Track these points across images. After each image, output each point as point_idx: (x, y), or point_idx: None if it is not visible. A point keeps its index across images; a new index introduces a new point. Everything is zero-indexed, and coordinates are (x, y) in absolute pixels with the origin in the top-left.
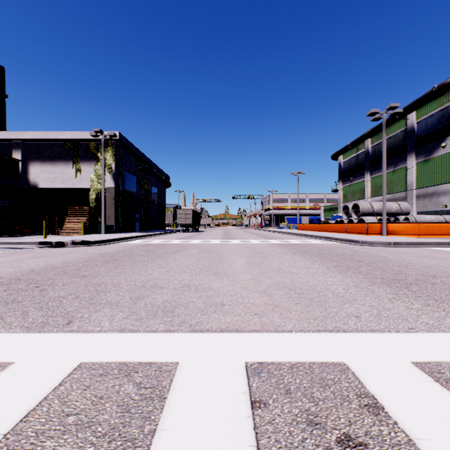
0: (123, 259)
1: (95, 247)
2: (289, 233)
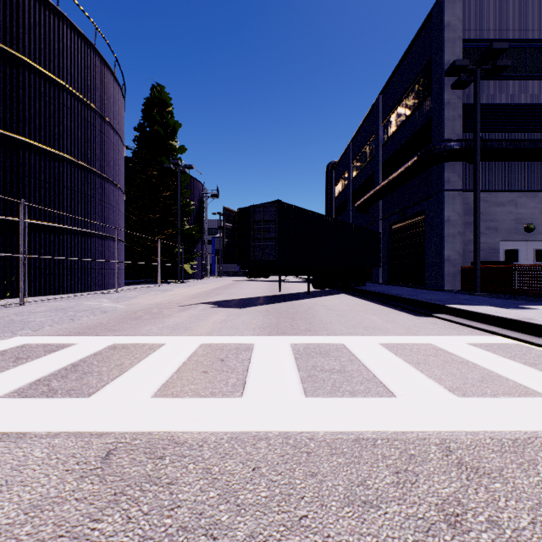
0: None
1: None
2: None
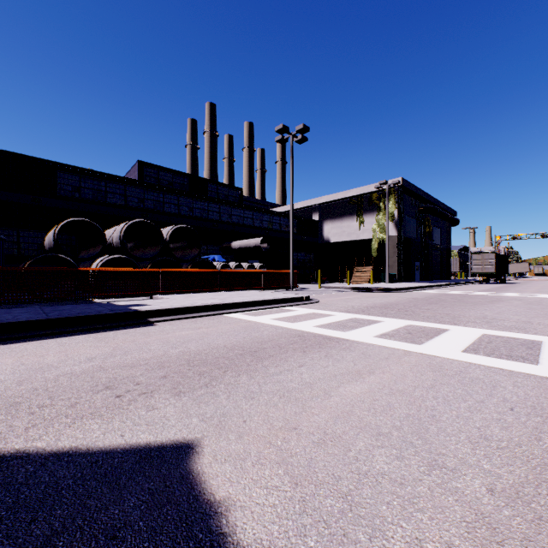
0: (440, 303)
1: (399, 294)
2: None
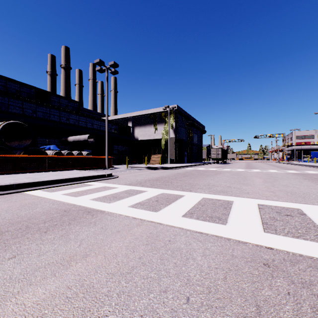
0: (190, 175)
1: (172, 170)
2: (310, 166)
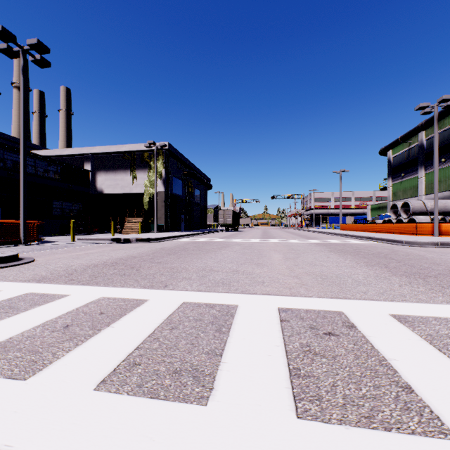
0: (180, 252)
1: (154, 244)
2: (330, 233)
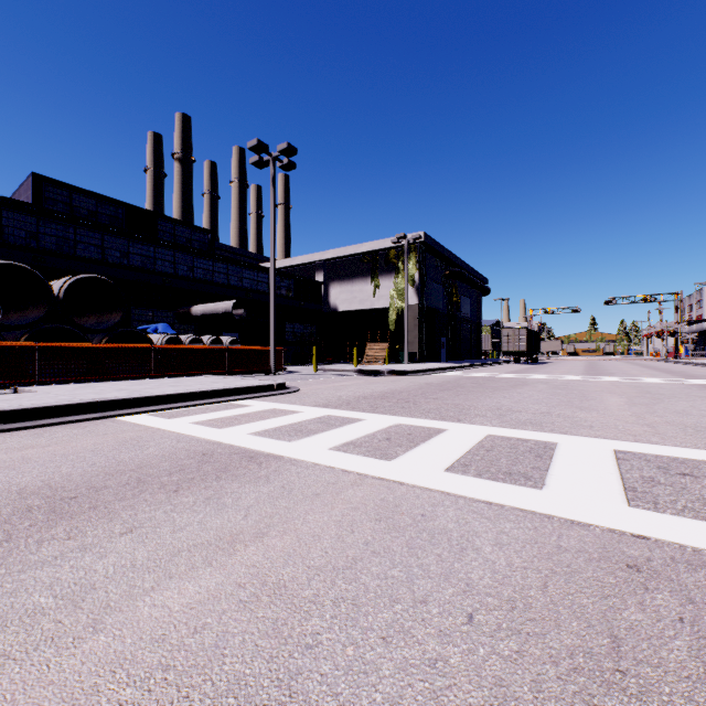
0: (456, 389)
1: (413, 378)
2: None
